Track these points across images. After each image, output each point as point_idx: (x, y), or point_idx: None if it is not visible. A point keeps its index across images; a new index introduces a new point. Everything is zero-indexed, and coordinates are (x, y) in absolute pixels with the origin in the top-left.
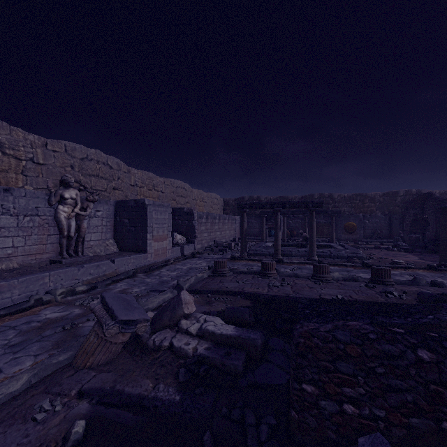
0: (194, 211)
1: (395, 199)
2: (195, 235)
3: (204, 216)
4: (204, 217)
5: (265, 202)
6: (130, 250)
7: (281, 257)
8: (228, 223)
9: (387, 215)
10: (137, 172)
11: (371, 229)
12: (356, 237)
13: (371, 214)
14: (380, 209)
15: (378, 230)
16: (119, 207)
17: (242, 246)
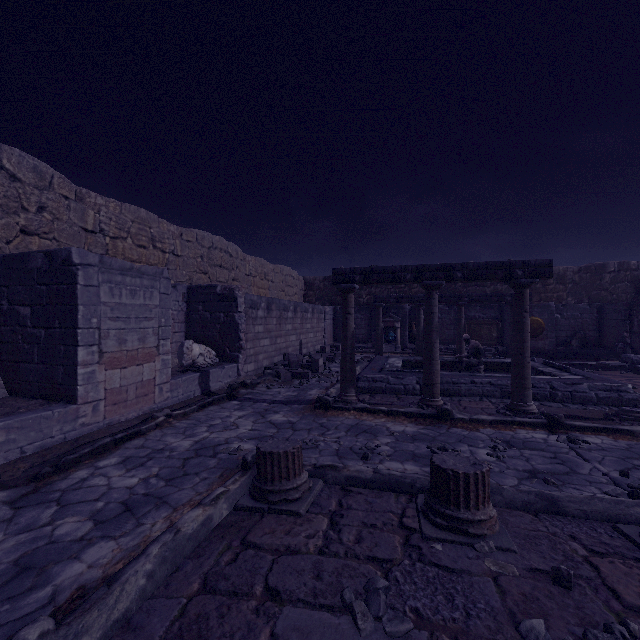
0: (238, 293)
1: (601, 277)
2: (240, 345)
3: (262, 305)
4: (263, 306)
5: (402, 267)
6: (33, 393)
7: (441, 402)
8: (311, 319)
9: (594, 305)
10: (107, 204)
11: (567, 329)
12: (544, 345)
13: (559, 303)
14: (574, 296)
15: (578, 331)
16: (6, 274)
17: (345, 375)
